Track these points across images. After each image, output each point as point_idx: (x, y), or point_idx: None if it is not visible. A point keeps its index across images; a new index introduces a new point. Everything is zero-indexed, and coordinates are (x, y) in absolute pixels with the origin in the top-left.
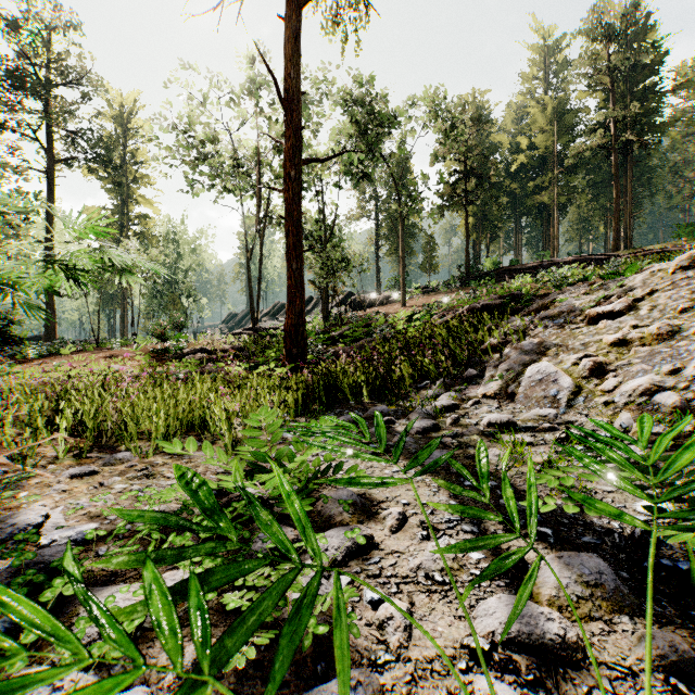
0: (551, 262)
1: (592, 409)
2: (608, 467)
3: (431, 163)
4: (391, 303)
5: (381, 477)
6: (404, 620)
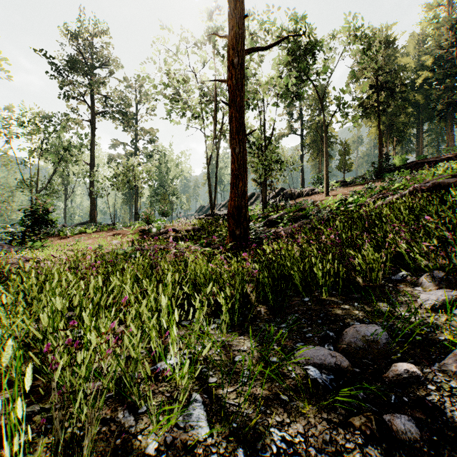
0: None
1: None
2: None
3: (348, 83)
4: (315, 194)
5: None
6: None
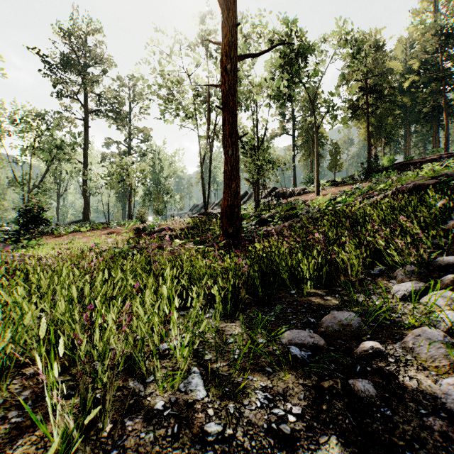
0: (449, 154)
1: None
2: None
3: (338, 85)
4: (306, 193)
5: None
6: None
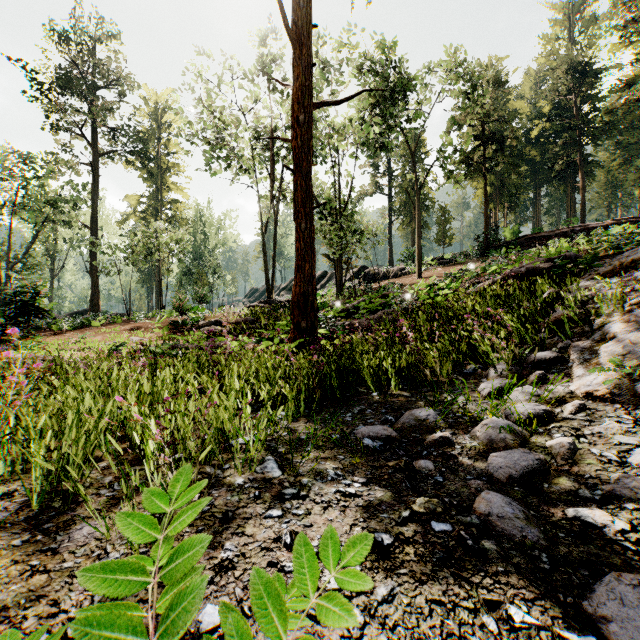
0: (584, 227)
1: None
2: None
3: (447, 131)
4: (405, 275)
5: None
6: None
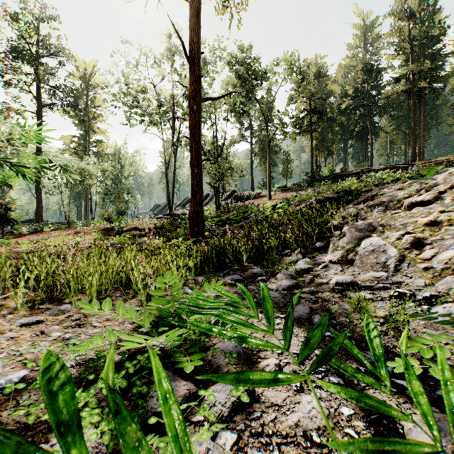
0: (369, 169)
1: (414, 273)
2: None
3: (288, 104)
4: (261, 197)
5: (271, 372)
6: None
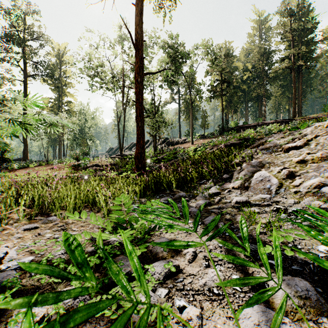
0: (263, 123)
1: (288, 195)
2: (327, 238)
3: (205, 76)
4: (186, 143)
5: (186, 242)
6: (198, 321)
